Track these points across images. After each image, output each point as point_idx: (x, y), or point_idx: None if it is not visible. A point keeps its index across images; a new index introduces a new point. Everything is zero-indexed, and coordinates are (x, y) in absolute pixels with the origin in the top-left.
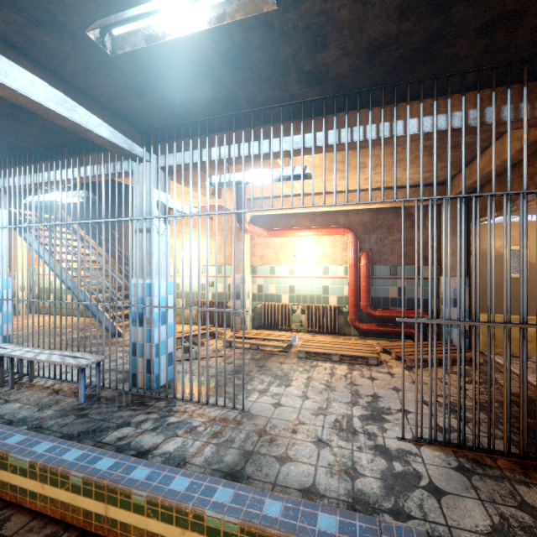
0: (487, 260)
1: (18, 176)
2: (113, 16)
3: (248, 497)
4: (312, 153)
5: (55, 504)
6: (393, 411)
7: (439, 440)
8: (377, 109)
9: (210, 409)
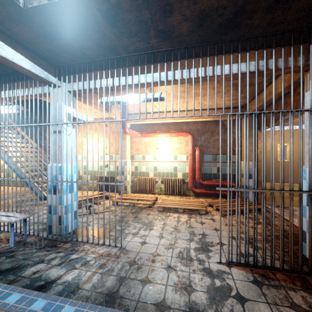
0: (266, 151)
1: None
2: None
3: None
4: (165, 83)
5: None
6: (215, 244)
7: (242, 262)
8: (205, 58)
9: (99, 247)
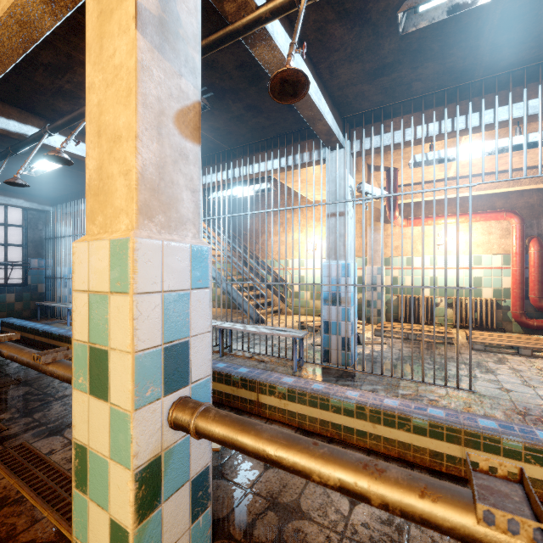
0: None
1: (205, 176)
2: None
3: None
4: None
5: (391, 443)
6: None
7: None
8: None
9: (430, 386)
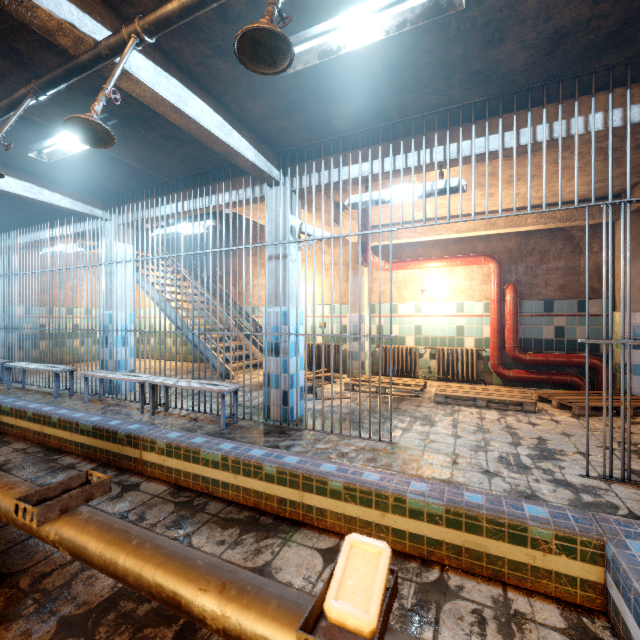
0: None
1: (147, 209)
2: (294, 37)
3: (445, 489)
4: (473, 161)
5: (248, 493)
6: (568, 453)
7: (633, 480)
8: (549, 106)
9: (354, 440)
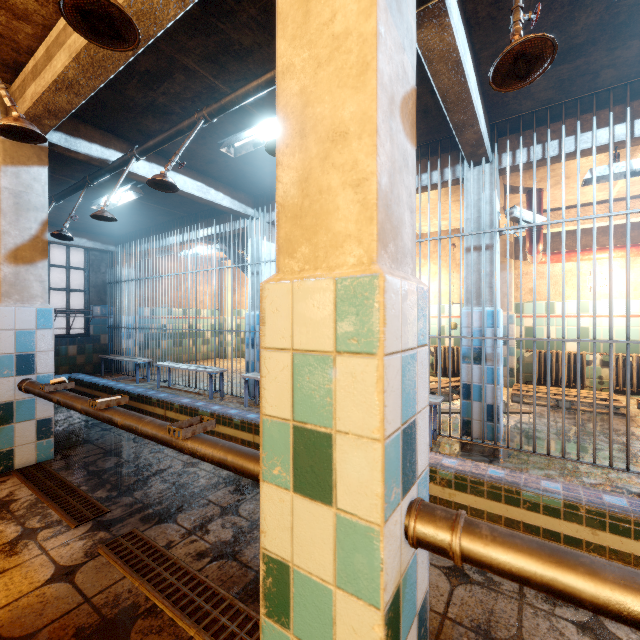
0: None
1: None
2: None
3: None
4: None
5: (622, 558)
6: None
7: None
8: None
9: (624, 474)
